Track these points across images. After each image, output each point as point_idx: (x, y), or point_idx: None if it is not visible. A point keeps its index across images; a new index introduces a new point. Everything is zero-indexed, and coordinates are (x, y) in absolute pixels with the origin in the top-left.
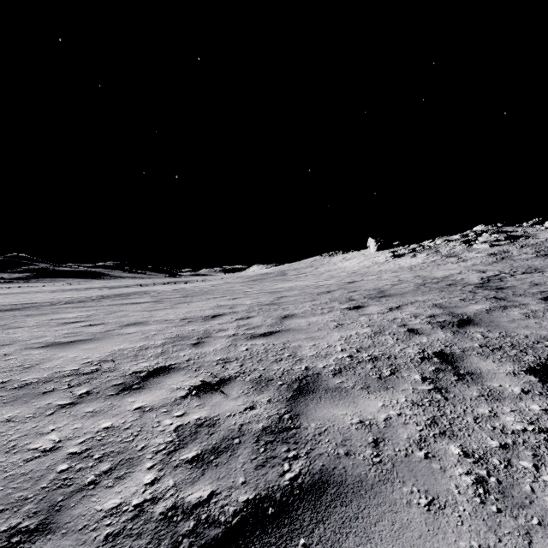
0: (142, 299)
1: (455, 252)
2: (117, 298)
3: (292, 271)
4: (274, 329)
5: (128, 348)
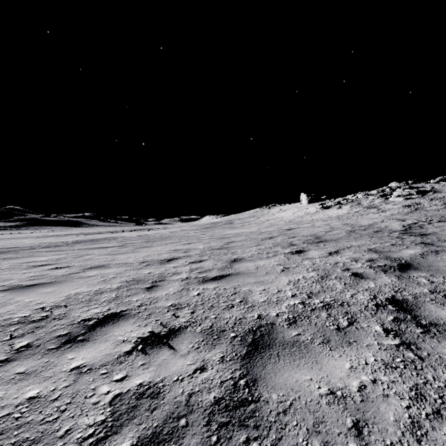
0: (109, 244)
1: (375, 204)
2: (88, 243)
3: (238, 220)
4: (224, 272)
5: (84, 292)
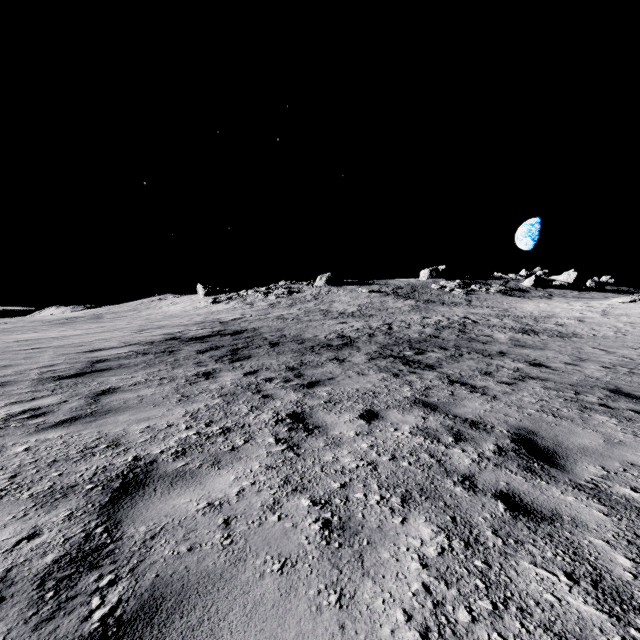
0: None
1: (255, 301)
2: None
3: (110, 315)
4: (85, 339)
5: None
